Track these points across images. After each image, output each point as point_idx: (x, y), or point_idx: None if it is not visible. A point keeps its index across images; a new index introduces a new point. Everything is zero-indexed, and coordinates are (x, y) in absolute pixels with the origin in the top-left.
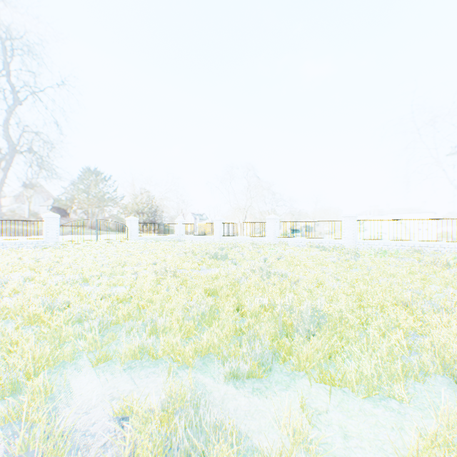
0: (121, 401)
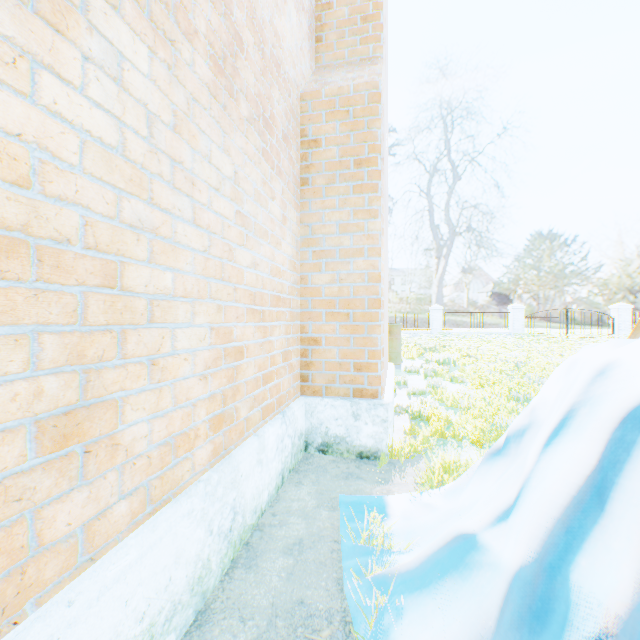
0: None
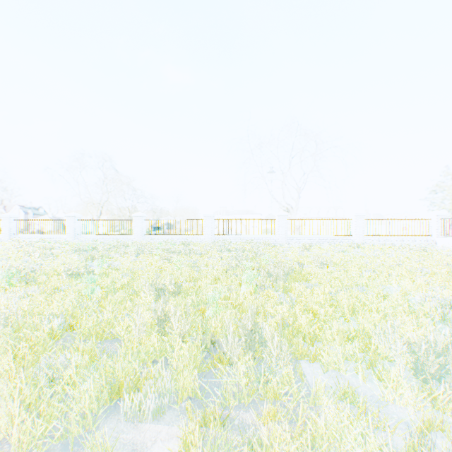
0: None
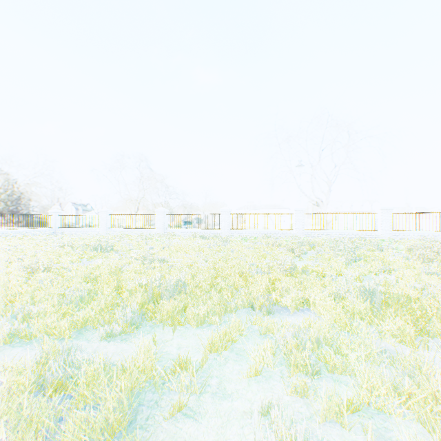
0: None
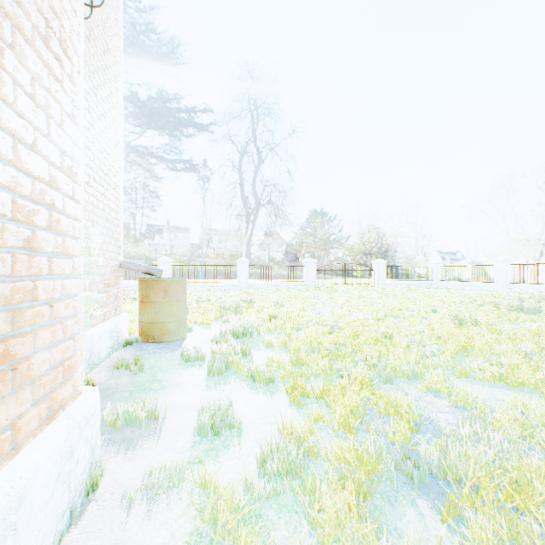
0: (506, 403)
